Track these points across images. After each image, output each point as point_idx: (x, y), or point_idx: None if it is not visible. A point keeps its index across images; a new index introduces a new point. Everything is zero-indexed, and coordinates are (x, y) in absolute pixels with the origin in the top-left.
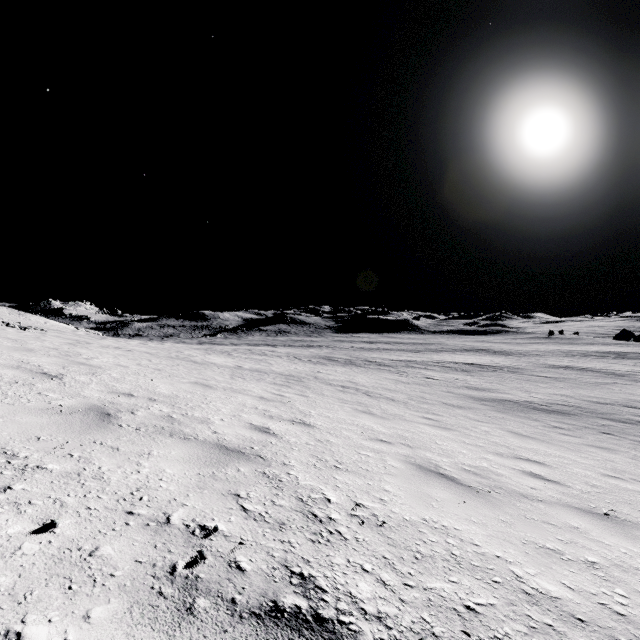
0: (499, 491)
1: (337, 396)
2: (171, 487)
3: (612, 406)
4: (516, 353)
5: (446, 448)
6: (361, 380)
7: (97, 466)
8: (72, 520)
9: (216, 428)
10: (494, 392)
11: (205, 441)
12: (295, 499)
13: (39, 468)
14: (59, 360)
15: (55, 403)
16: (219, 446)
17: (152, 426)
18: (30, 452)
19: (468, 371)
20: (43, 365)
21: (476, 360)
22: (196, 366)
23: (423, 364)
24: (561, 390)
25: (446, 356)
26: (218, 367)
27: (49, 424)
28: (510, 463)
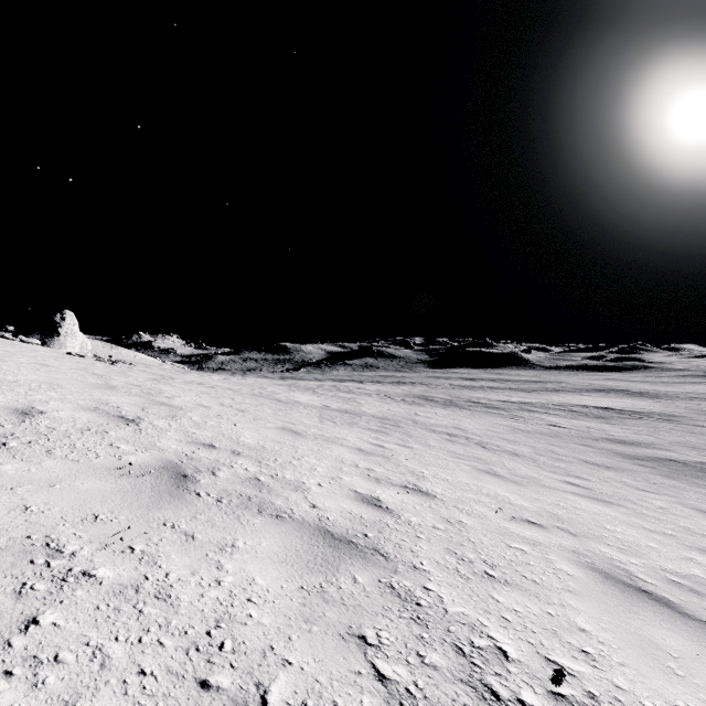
0: None
1: (446, 448)
2: (264, 618)
3: None
4: (665, 395)
5: (624, 538)
6: (469, 426)
7: (163, 571)
8: (112, 705)
9: (314, 499)
10: (648, 447)
11: (303, 522)
12: (452, 650)
13: (85, 576)
14: (140, 399)
15: (126, 459)
16: (322, 531)
17: (236, 495)
18: (80, 544)
19: (604, 418)
20: (122, 406)
21: (611, 403)
22: (281, 406)
23: (542, 407)
24: None
25: (570, 397)
26: (304, 407)
27: (113, 493)
28: None
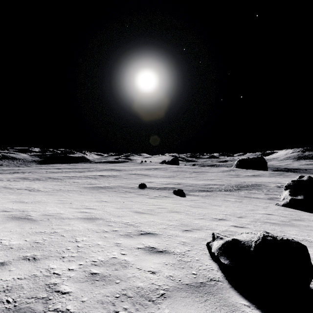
0: (37, 202)
1: (8, 192)
2: None
3: (131, 184)
4: (124, 170)
5: (37, 198)
6: (35, 186)
7: None
8: None
9: None
10: (97, 184)
11: None
12: None
13: None
14: None
15: None
16: None
17: None
18: None
19: (96, 178)
20: None
21: (105, 174)
22: None
23: (78, 177)
24: (122, 181)
25: (94, 173)
26: None
27: None
28: (57, 199)
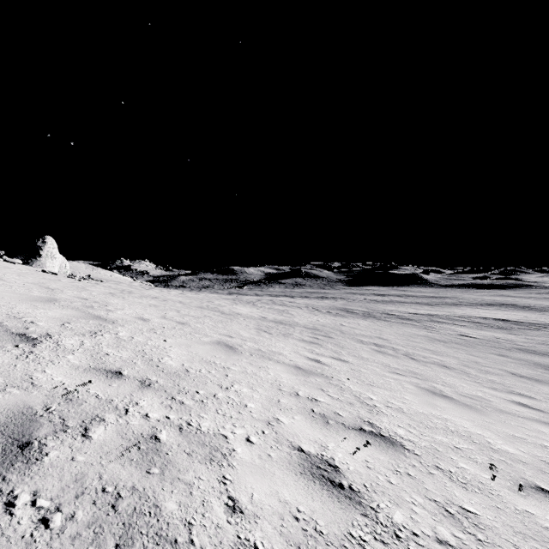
0: None
1: (379, 360)
2: None
3: None
4: None
5: None
6: (390, 336)
7: None
8: None
9: (236, 481)
10: None
11: None
12: None
13: None
14: (71, 313)
15: None
16: None
17: (93, 493)
18: None
19: (506, 328)
20: (38, 321)
21: (506, 316)
22: (223, 317)
23: (448, 319)
24: None
25: (468, 310)
26: (244, 318)
27: None
28: None
